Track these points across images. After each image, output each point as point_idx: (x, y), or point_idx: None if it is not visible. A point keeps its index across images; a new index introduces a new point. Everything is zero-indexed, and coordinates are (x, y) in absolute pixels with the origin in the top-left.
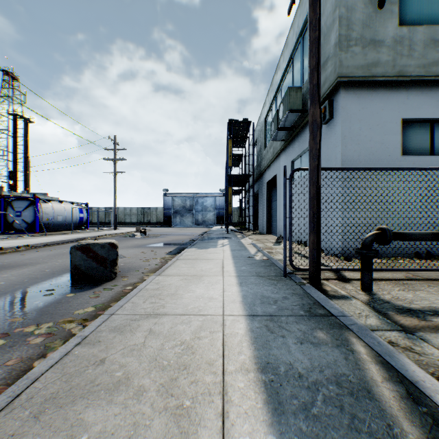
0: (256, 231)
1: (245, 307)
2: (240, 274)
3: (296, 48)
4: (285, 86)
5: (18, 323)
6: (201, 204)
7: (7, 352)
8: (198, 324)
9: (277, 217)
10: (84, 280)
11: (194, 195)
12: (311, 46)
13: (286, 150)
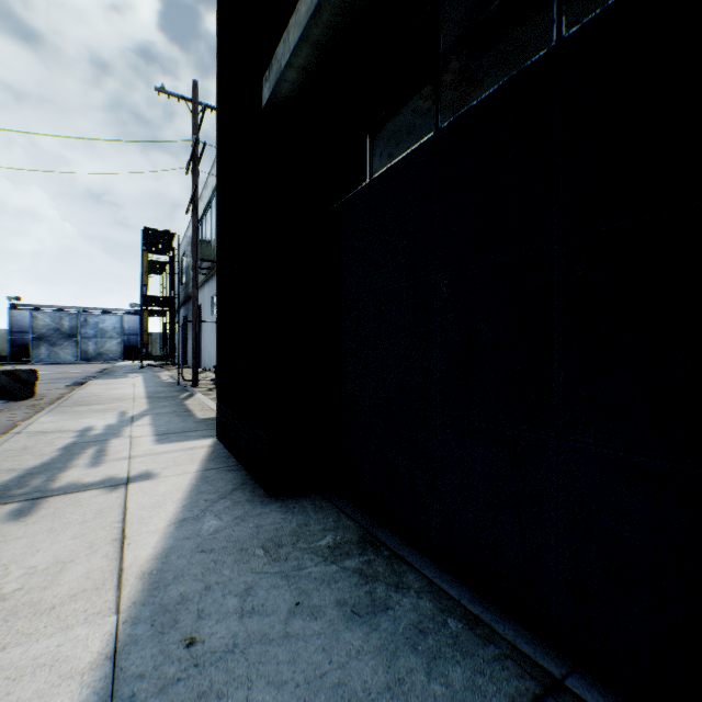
0: (186, 366)
1: (147, 392)
2: (148, 387)
3: (213, 197)
4: (208, 218)
5: (1, 409)
6: (95, 325)
7: (21, 411)
8: (122, 395)
9: (202, 348)
10: (11, 398)
11: (81, 310)
12: (193, 254)
13: (208, 283)
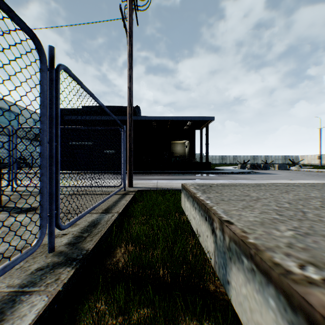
0: None
1: None
2: None
3: None
4: None
5: None
6: None
7: None
8: None
9: None
10: None
11: None
12: None
13: None
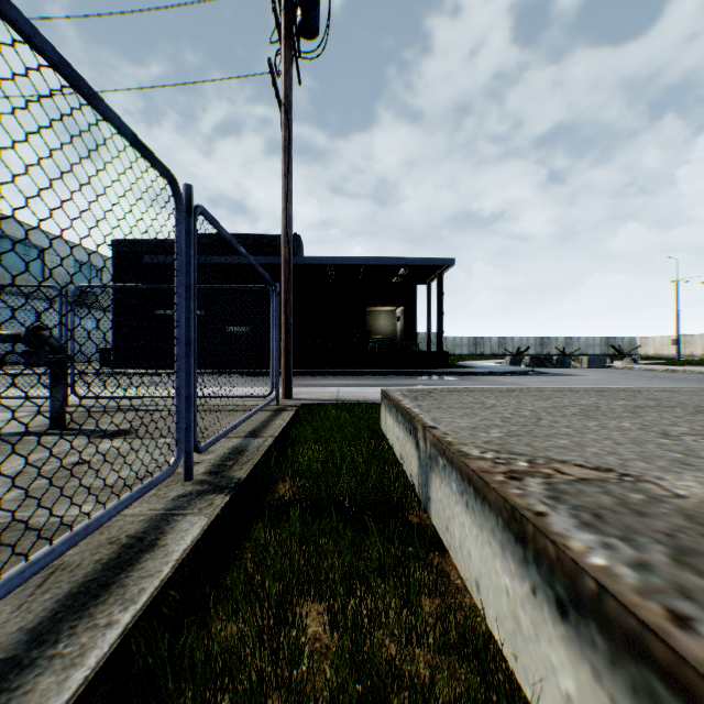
0: None
1: None
2: None
3: None
4: None
5: None
6: None
7: None
8: None
9: None
10: None
11: None
12: None
13: None
